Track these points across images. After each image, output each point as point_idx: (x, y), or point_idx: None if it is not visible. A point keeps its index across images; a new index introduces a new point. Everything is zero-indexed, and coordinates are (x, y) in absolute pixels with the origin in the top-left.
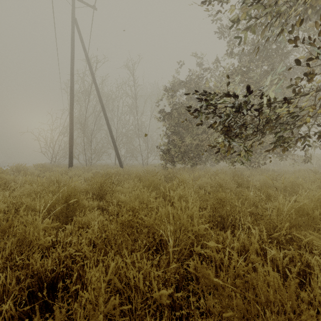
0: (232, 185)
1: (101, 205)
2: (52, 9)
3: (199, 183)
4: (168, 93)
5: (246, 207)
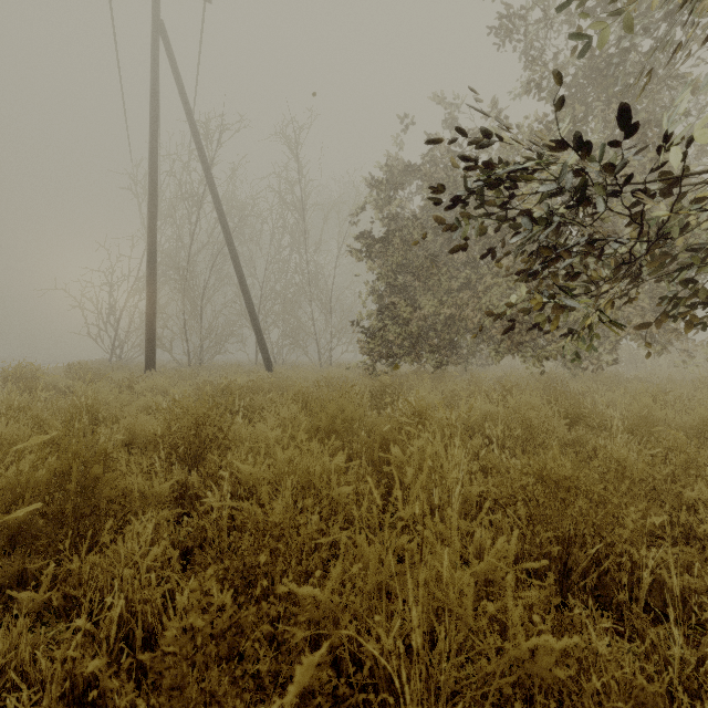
0: (555, 420)
1: (193, 481)
2: (109, 3)
3: (464, 414)
4: (378, 193)
5: (630, 502)
